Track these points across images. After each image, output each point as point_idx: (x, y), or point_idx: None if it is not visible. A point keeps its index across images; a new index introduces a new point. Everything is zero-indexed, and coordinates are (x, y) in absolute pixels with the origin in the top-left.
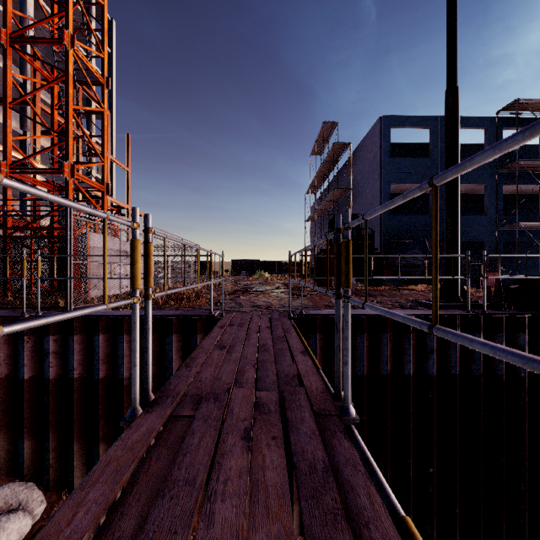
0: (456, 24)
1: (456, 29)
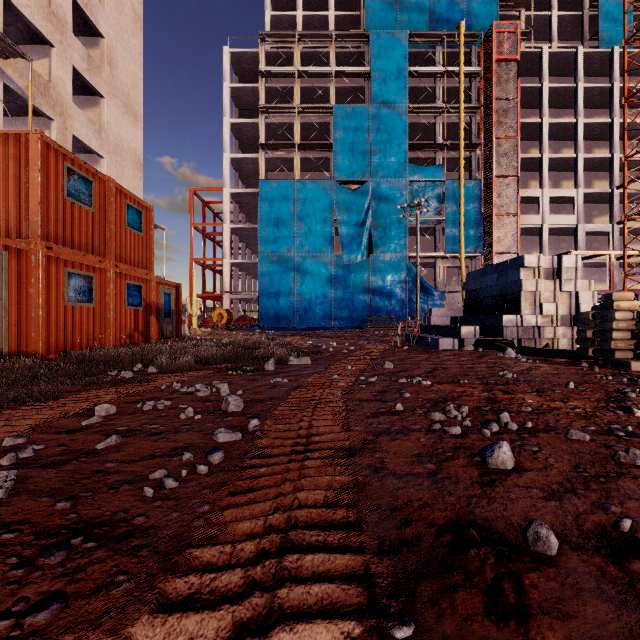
0: None
1: None
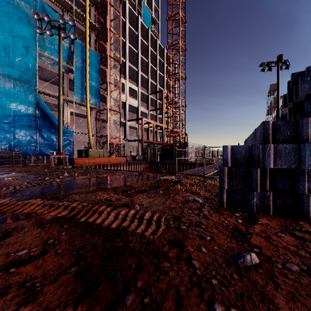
0: (278, 93)
1: (279, 94)
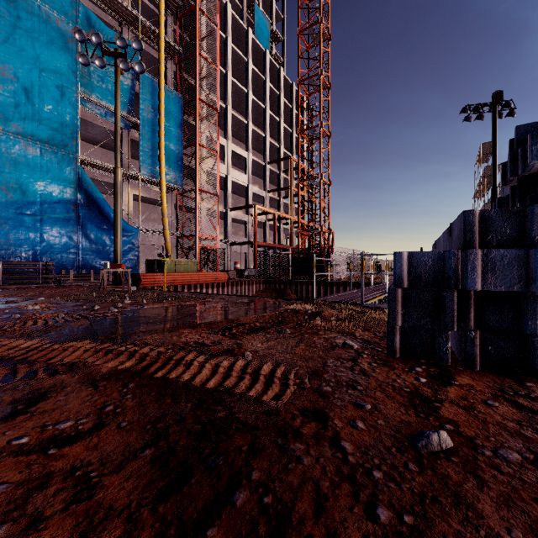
0: (495, 160)
1: (496, 161)
